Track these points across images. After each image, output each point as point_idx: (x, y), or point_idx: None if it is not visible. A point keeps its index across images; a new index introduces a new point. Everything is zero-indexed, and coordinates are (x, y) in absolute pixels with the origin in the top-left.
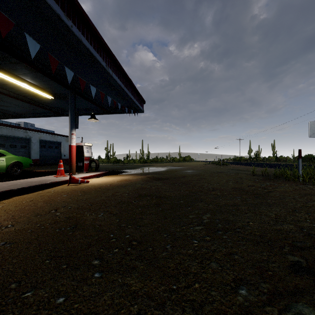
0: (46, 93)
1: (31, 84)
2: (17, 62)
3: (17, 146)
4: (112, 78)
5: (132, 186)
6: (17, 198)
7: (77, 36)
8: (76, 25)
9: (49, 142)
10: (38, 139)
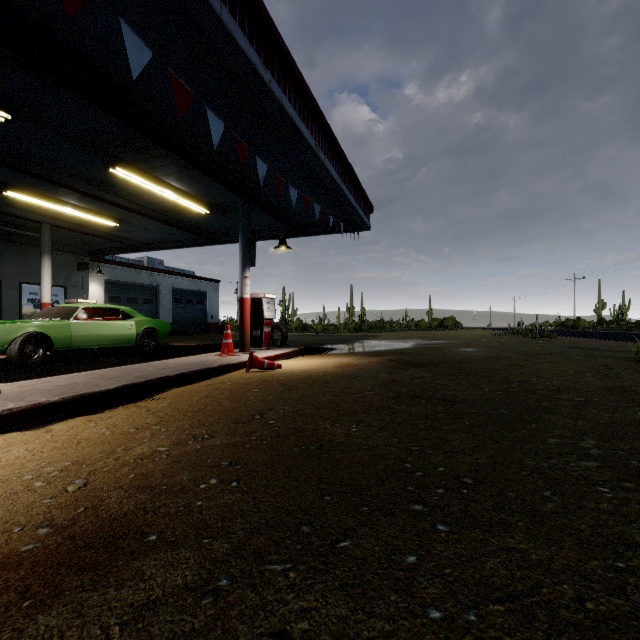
0: (198, 204)
1: (177, 190)
2: (164, 154)
3: (138, 301)
4: (323, 167)
5: (369, 377)
6: (179, 391)
7: (276, 97)
8: (275, 78)
9: (188, 292)
10: (170, 286)
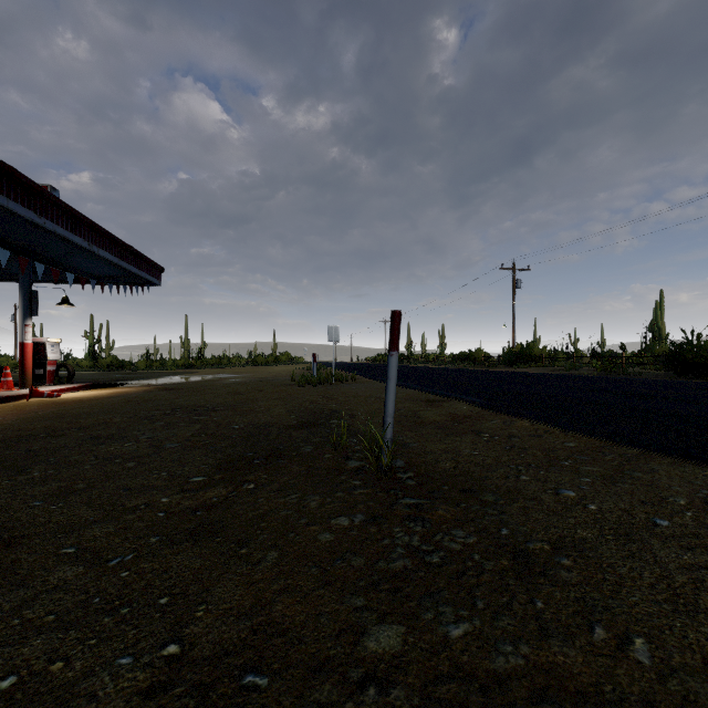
0: None
1: None
2: None
3: None
4: (98, 255)
5: (125, 396)
6: None
7: (50, 230)
8: (49, 218)
9: None
10: None
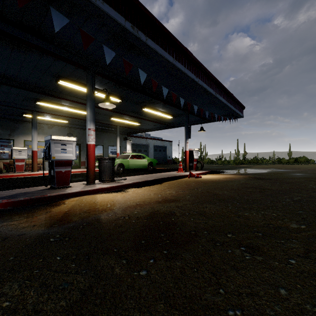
0: (168, 115)
1: (162, 112)
2: (160, 102)
3: (142, 151)
4: (218, 99)
5: (236, 181)
6: (168, 182)
7: (200, 85)
8: (200, 78)
9: (159, 147)
10: (153, 144)
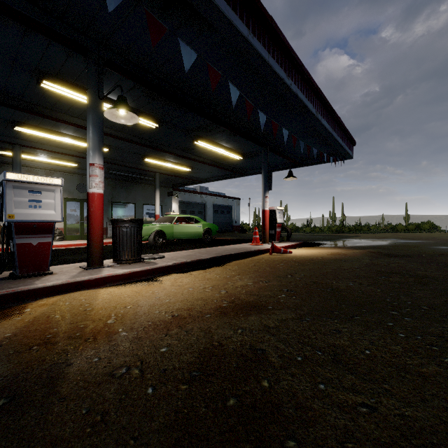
0: (236, 154)
1: (225, 148)
2: (222, 130)
3: (195, 212)
4: (320, 124)
5: (355, 261)
6: (237, 262)
7: (294, 92)
8: (293, 81)
9: (221, 206)
10: (211, 203)
